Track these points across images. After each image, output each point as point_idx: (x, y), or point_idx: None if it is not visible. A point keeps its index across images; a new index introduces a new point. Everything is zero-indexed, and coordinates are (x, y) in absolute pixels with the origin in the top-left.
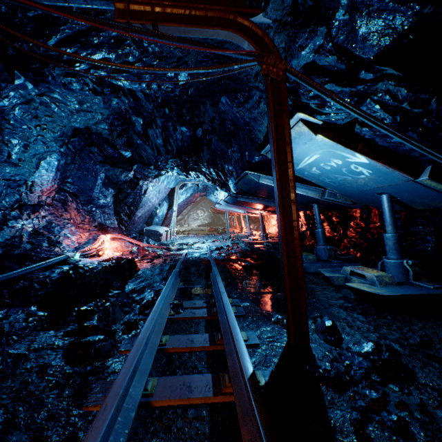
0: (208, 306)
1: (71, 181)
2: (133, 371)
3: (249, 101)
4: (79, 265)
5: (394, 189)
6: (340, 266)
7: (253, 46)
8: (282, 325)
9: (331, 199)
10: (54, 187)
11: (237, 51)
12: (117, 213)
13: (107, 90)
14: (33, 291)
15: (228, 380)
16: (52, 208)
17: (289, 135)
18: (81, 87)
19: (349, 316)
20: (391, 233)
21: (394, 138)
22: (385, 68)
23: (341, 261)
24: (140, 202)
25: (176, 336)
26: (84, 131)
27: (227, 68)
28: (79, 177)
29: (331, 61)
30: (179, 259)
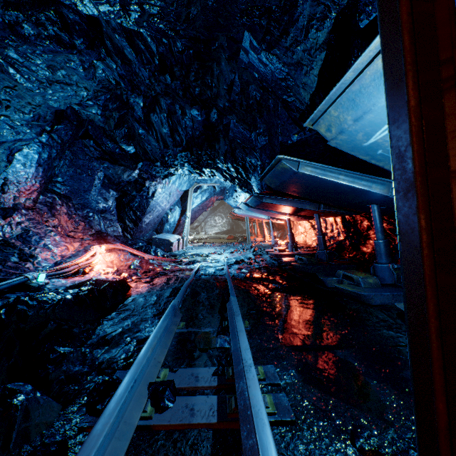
0: (220, 386)
1: (61, 180)
2: None
3: (290, 30)
4: (22, 298)
5: None
6: None
7: None
8: None
9: None
10: (36, 186)
11: None
12: (121, 219)
13: (80, 43)
14: None
15: None
16: (33, 212)
17: None
18: (36, 31)
19: None
20: None
21: None
22: None
23: None
24: (147, 206)
25: None
26: (72, 117)
27: None
28: (71, 176)
29: None
30: (188, 278)
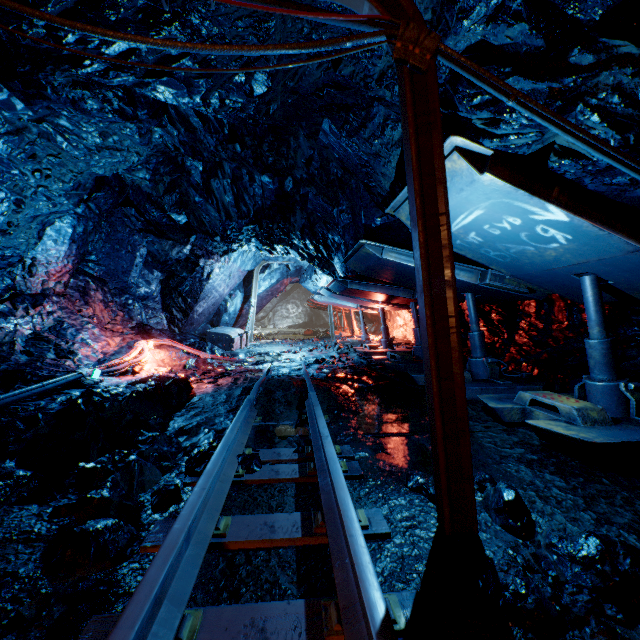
0: (300, 459)
1: (95, 259)
2: (154, 604)
3: (368, 125)
4: (95, 390)
5: (606, 266)
6: (510, 390)
7: (378, 10)
8: (427, 495)
9: (496, 285)
10: (68, 268)
11: (350, 16)
12: (167, 308)
13: (143, 113)
14: (13, 433)
15: (335, 617)
16: (65, 299)
17: (441, 167)
18: (100, 106)
19: (538, 478)
20: (599, 339)
21: (618, 176)
22: (618, 41)
23: (511, 382)
24: (201, 291)
25: (244, 517)
26: (113, 182)
27: (333, 46)
28: (108, 254)
29: (518, 34)
30: (258, 378)
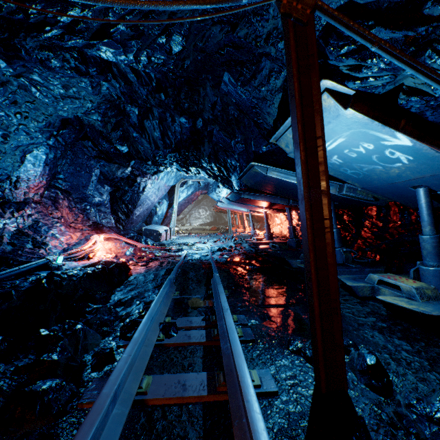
0: (207, 326)
1: (63, 177)
2: None
3: (257, 76)
4: (56, 272)
5: (438, 180)
6: (360, 271)
7: None
8: (304, 357)
9: (350, 195)
10: (43, 183)
11: None
12: (114, 212)
13: (93, 71)
14: None
15: None
16: (40, 206)
17: (318, 100)
18: (61, 64)
19: (389, 343)
20: (430, 235)
21: None
22: None
23: (360, 266)
24: (138, 200)
25: (162, 376)
26: (75, 122)
27: (232, 2)
28: (72, 173)
29: None
30: (178, 261)
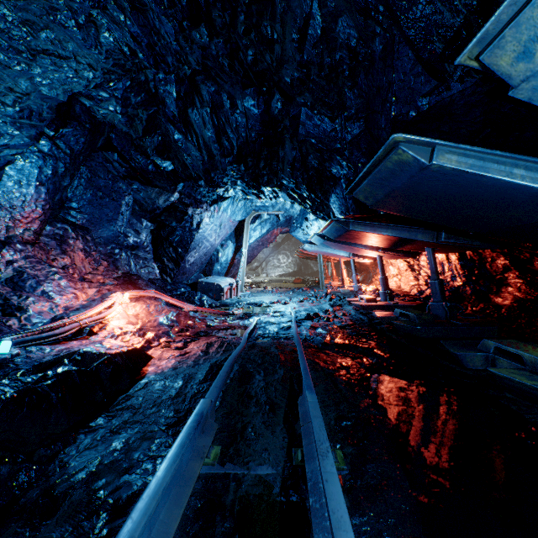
0: None
1: (76, 206)
2: None
3: None
4: None
5: None
6: None
7: None
8: None
9: None
10: (37, 213)
11: None
12: (159, 258)
13: None
14: None
15: None
16: (32, 247)
17: None
18: None
19: None
20: None
21: None
22: None
23: None
24: (191, 240)
25: None
26: (83, 117)
27: None
28: (90, 201)
29: None
30: (237, 343)
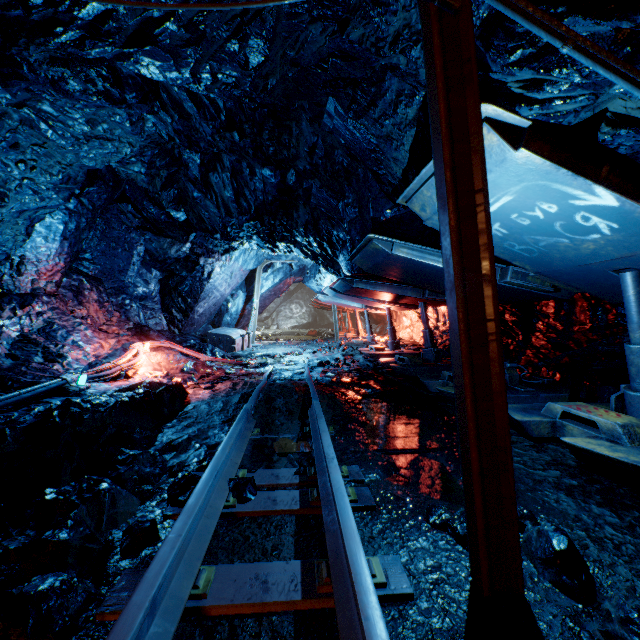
0: (302, 483)
1: (90, 257)
2: None
3: (378, 102)
4: (73, 400)
5: None
6: (533, 398)
7: None
8: (453, 535)
9: (518, 283)
10: (60, 266)
11: None
12: (166, 308)
13: (131, 97)
14: None
15: None
16: (56, 299)
17: (477, 132)
18: (82, 87)
19: (584, 512)
20: None
21: None
22: None
23: (533, 389)
24: (202, 290)
25: (231, 568)
26: (107, 176)
27: None
28: (103, 252)
29: None
30: (259, 382)
